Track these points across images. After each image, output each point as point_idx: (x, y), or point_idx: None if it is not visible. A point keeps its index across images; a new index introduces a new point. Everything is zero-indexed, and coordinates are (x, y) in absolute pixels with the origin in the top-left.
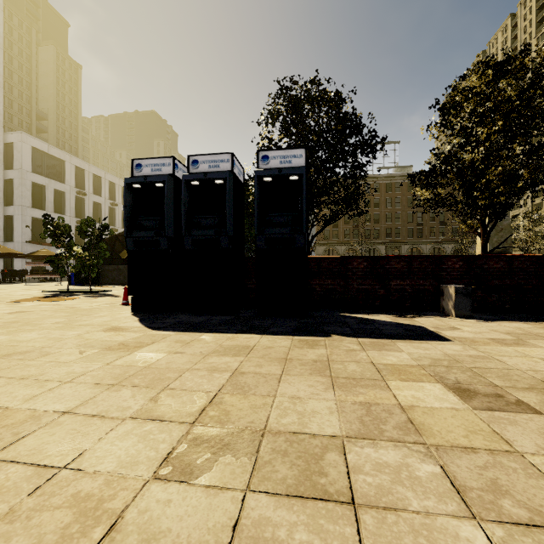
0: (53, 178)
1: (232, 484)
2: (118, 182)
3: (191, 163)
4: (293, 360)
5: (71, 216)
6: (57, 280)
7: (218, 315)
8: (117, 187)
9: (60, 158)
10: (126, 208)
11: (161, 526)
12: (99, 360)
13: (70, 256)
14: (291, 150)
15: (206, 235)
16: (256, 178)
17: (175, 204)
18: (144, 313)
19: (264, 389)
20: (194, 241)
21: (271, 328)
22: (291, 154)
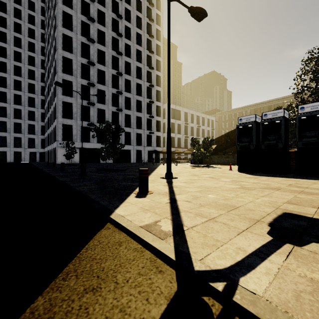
0: (176, 119)
1: (302, 188)
2: (200, 115)
3: (263, 115)
4: (317, 183)
5: (183, 134)
6: (181, 162)
7: (277, 174)
8: (200, 117)
9: (179, 110)
10: (236, 135)
11: (291, 188)
12: (250, 178)
13: (198, 152)
14: (318, 102)
15: (271, 143)
16: (297, 118)
17: (256, 132)
18: (243, 172)
19: (307, 185)
20: (265, 146)
21: (306, 178)
22: (317, 104)
